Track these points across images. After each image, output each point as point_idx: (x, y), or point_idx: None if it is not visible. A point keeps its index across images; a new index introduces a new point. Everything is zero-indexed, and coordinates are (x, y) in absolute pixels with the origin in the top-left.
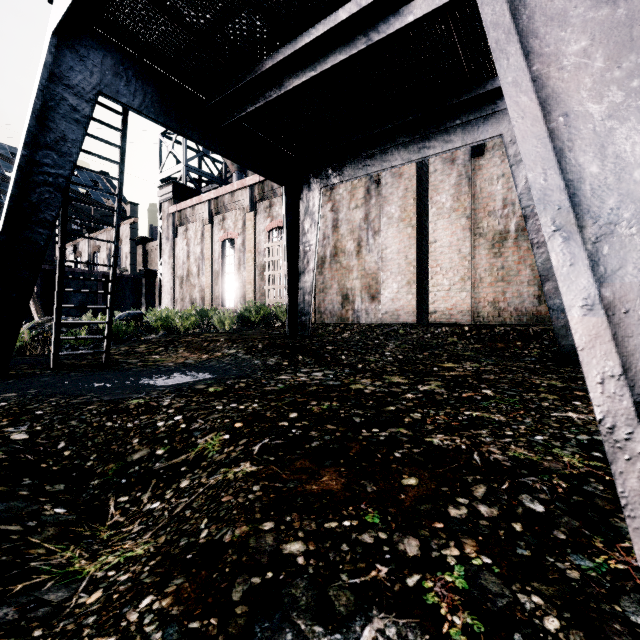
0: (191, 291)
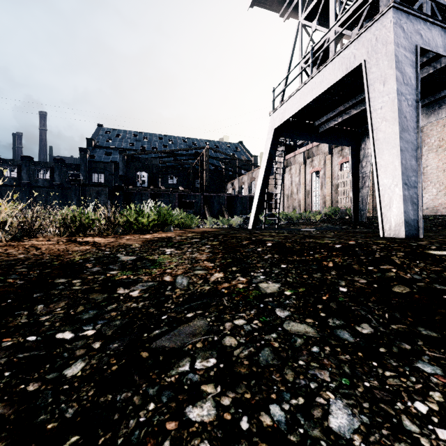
0: (293, 202)
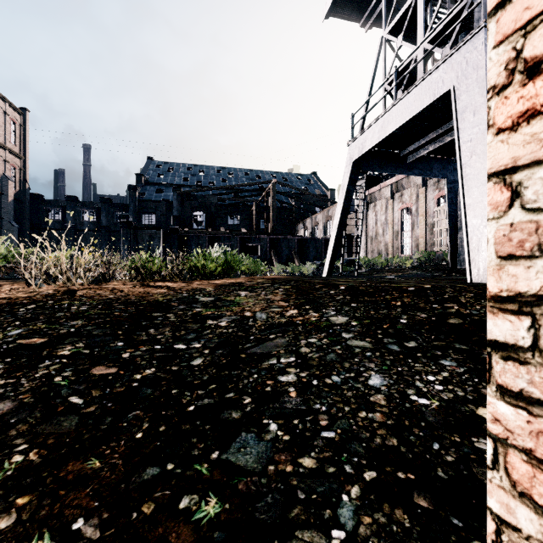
0: (378, 246)
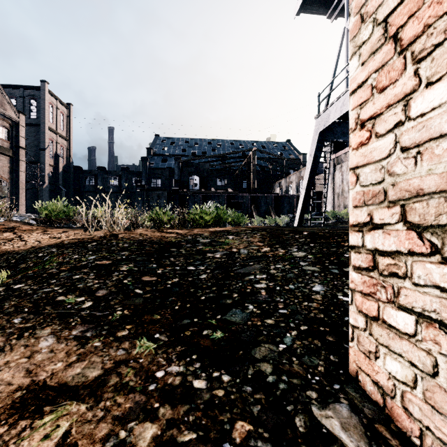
0: (344, 201)
